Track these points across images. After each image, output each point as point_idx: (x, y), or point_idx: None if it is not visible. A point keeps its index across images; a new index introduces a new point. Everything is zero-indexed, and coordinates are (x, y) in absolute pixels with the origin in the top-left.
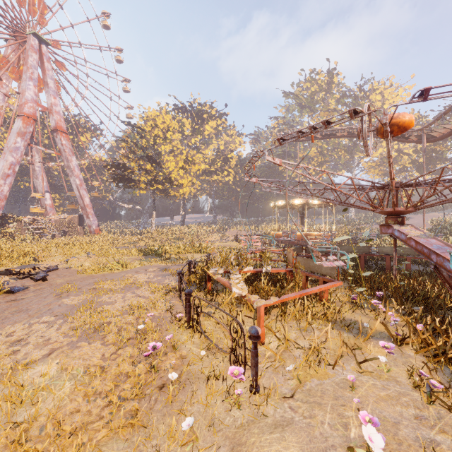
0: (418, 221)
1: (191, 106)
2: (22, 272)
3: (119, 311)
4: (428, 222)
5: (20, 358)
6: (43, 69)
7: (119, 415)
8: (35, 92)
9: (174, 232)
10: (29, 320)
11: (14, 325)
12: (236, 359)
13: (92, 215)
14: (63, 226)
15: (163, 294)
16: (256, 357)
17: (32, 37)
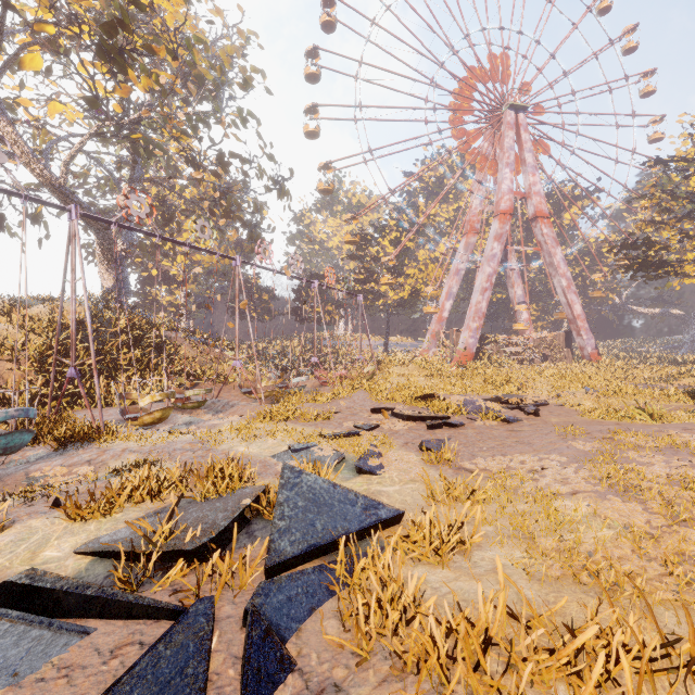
0: None
1: None
2: (510, 402)
3: (661, 477)
4: None
5: (543, 486)
6: (519, 145)
7: (690, 594)
8: (511, 179)
9: None
10: (536, 454)
11: (521, 455)
12: None
13: (586, 330)
14: (543, 348)
15: None
16: None
17: (507, 112)
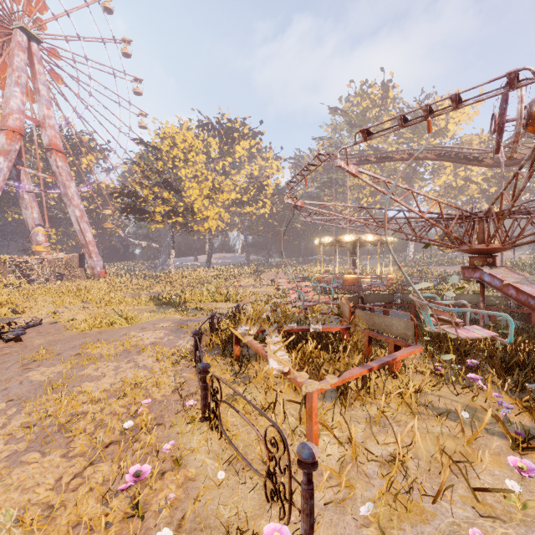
0: None
1: (219, 123)
2: None
3: (104, 391)
4: None
5: None
6: (33, 72)
7: None
8: (23, 100)
9: (198, 275)
10: None
11: None
12: (275, 491)
13: (96, 254)
14: (59, 268)
15: (173, 363)
16: (310, 499)
17: (18, 31)
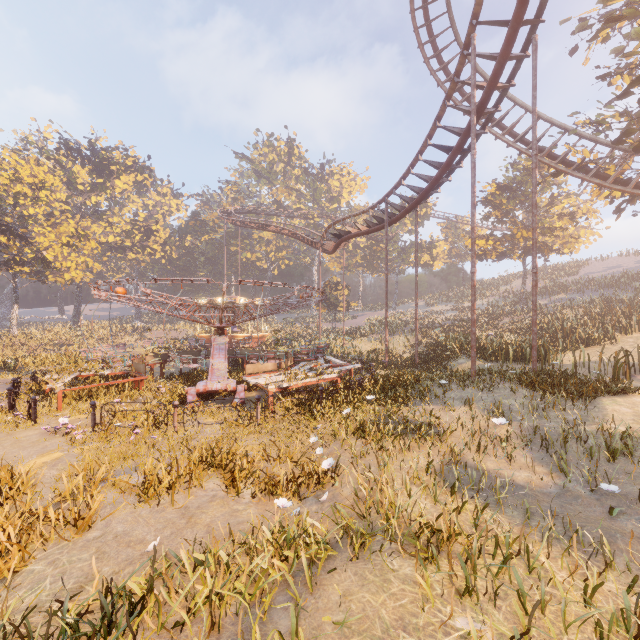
0: (362, 319)
1: (90, 150)
2: None
3: None
4: (363, 321)
5: None
6: None
7: None
8: None
9: (56, 336)
10: None
11: None
12: (30, 416)
13: None
14: None
15: None
16: (35, 410)
17: None
